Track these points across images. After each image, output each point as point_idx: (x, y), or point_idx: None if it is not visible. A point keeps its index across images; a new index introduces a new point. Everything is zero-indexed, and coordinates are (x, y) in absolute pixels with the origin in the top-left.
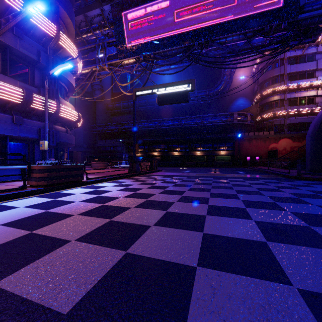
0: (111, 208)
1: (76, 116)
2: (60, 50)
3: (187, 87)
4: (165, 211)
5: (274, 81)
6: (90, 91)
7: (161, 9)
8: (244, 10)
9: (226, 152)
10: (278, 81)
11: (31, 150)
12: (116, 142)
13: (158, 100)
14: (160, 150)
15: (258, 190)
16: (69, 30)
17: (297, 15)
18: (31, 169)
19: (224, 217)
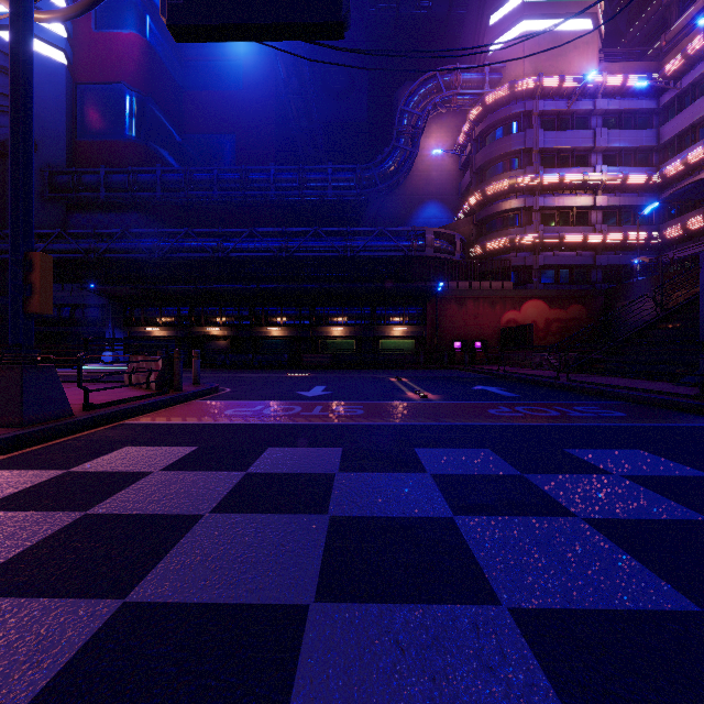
0: None
1: None
2: None
3: None
4: None
5: (511, 165)
6: None
7: None
8: None
9: (407, 329)
10: (519, 166)
11: None
12: (82, 293)
13: None
14: (229, 322)
15: None
16: None
17: None
18: None
19: None
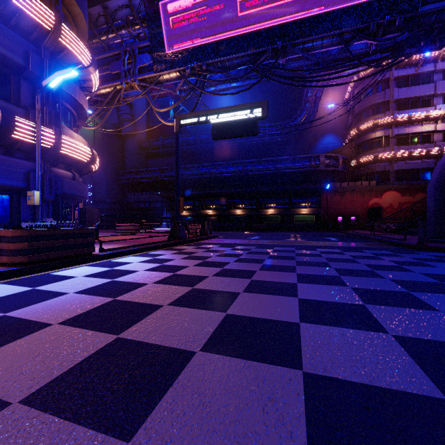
0: (126, 306)
1: (88, 155)
2: (62, 52)
3: (256, 112)
4: (223, 312)
5: (376, 111)
6: (116, 122)
7: None
8: None
9: (309, 210)
10: (381, 111)
11: (16, 206)
12: (153, 196)
13: (213, 132)
14: (216, 207)
15: (370, 269)
16: (78, 25)
17: (418, 7)
18: (1, 236)
19: (334, 326)
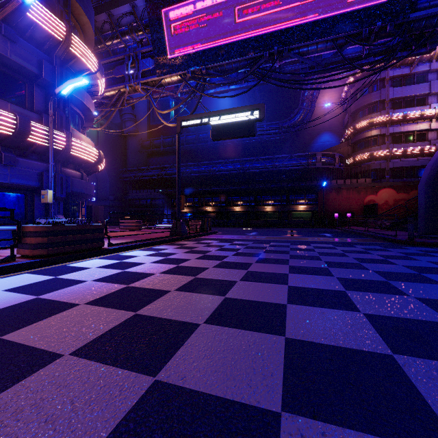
0: (139, 291)
1: (95, 156)
2: (71, 60)
3: (253, 115)
4: (222, 296)
5: (372, 110)
6: (118, 122)
7: (216, 5)
8: (334, 7)
9: (306, 206)
10: (377, 110)
11: (30, 204)
12: (155, 193)
13: (213, 133)
14: (216, 204)
15: (358, 262)
16: (86, 33)
17: (407, 14)
18: (23, 231)
19: (315, 306)
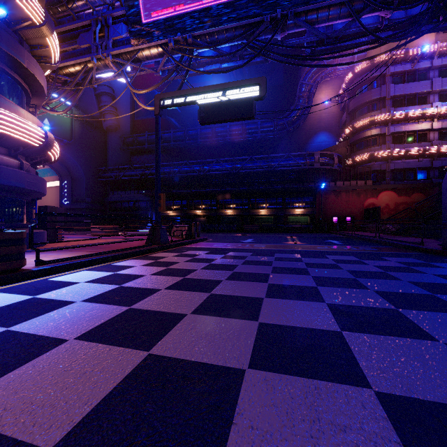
0: None
1: (39, 137)
2: None
3: (252, 91)
4: None
5: (372, 108)
6: (96, 115)
7: None
8: None
9: (303, 210)
10: (377, 108)
11: None
12: (138, 195)
13: (200, 114)
14: (206, 207)
15: (429, 293)
16: None
17: None
18: None
19: None
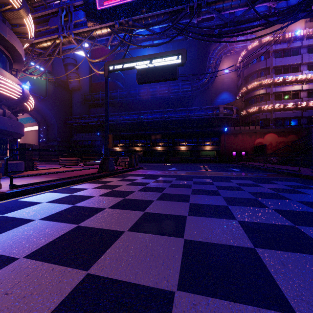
0: None
1: (17, 92)
2: None
3: (176, 59)
4: None
5: (260, 75)
6: (64, 79)
7: None
8: None
9: (212, 147)
10: (263, 75)
11: None
12: (94, 136)
13: (138, 76)
14: (142, 145)
15: None
16: None
17: None
18: None
19: None
